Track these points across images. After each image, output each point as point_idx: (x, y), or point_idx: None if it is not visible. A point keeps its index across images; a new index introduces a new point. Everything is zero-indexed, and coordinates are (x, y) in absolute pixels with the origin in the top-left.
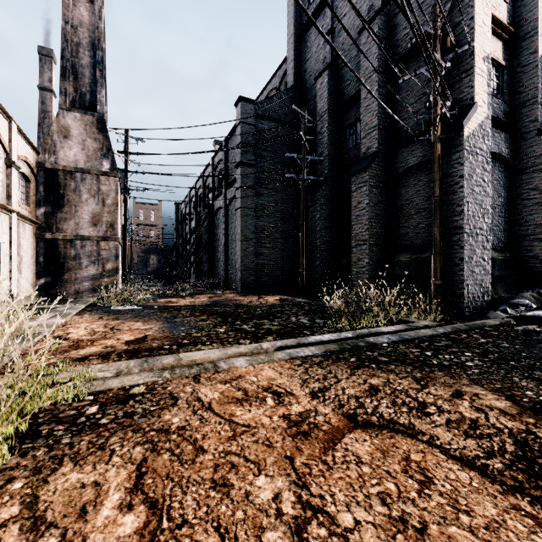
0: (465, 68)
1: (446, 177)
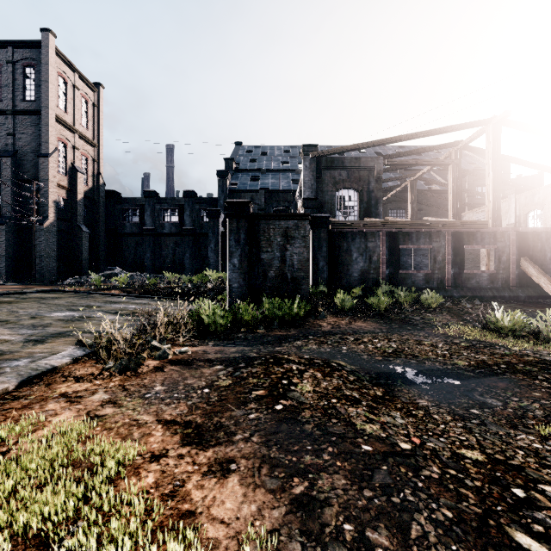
0: (46, 204)
1: (39, 238)
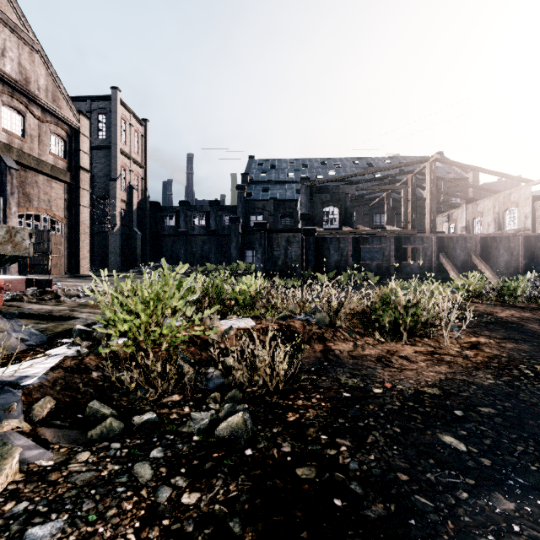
0: (115, 214)
1: (111, 240)
